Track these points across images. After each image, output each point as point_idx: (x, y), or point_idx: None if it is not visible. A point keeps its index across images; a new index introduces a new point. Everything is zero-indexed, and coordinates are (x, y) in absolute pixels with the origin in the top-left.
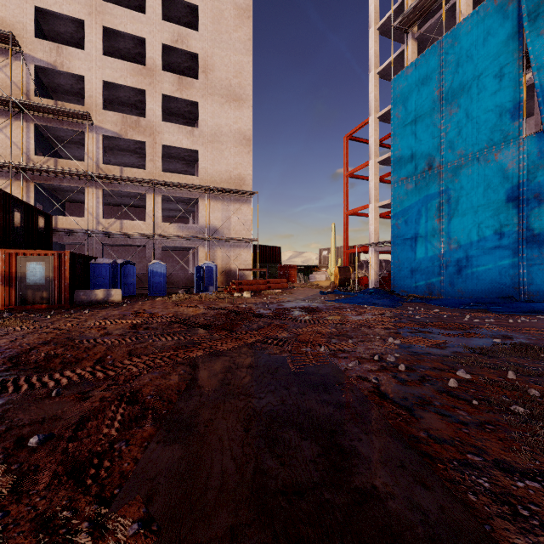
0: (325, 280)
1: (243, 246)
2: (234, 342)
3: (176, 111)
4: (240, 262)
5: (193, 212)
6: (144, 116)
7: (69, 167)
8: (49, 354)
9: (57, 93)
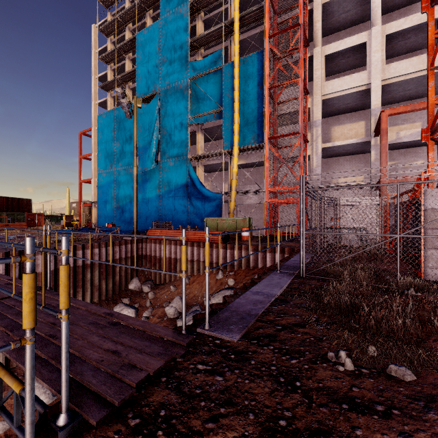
0: None
1: None
2: None
3: None
4: None
5: None
6: None
7: None
8: None
9: None
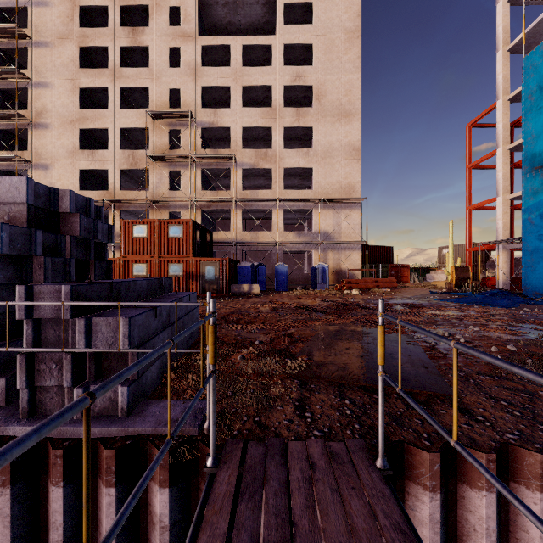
0: (445, 280)
1: (352, 248)
2: (342, 320)
3: (294, 136)
4: (349, 263)
5: (307, 220)
6: (269, 145)
7: (222, 197)
8: (238, 318)
9: (212, 141)
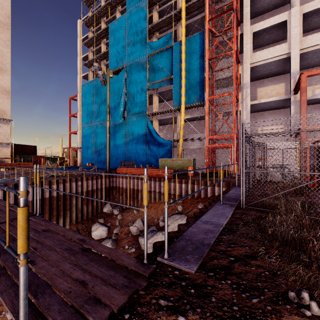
0: None
1: (4, 146)
2: None
3: None
4: (1, 154)
5: None
6: None
7: None
8: None
9: None
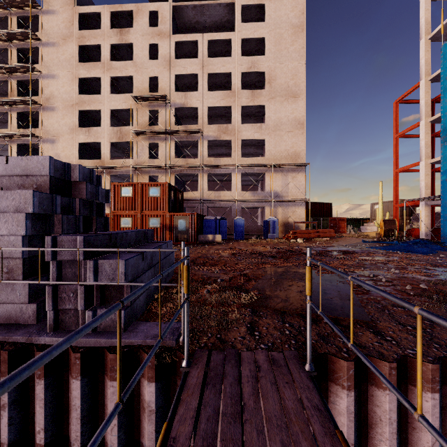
0: (376, 231)
1: (298, 205)
2: (287, 263)
3: (249, 113)
4: (295, 216)
5: (261, 181)
6: (229, 120)
7: (191, 163)
8: (204, 261)
9: (183, 118)
